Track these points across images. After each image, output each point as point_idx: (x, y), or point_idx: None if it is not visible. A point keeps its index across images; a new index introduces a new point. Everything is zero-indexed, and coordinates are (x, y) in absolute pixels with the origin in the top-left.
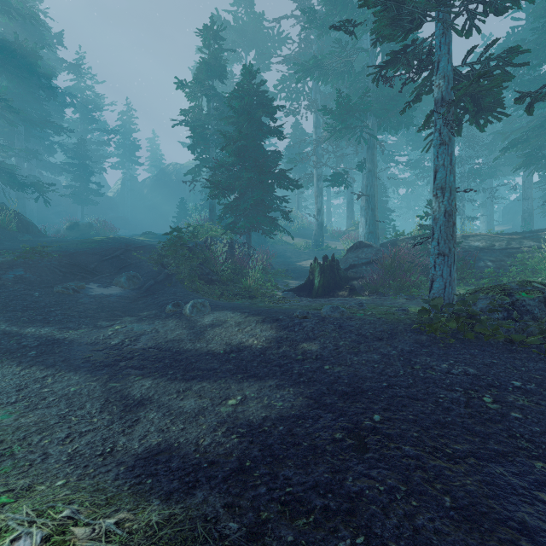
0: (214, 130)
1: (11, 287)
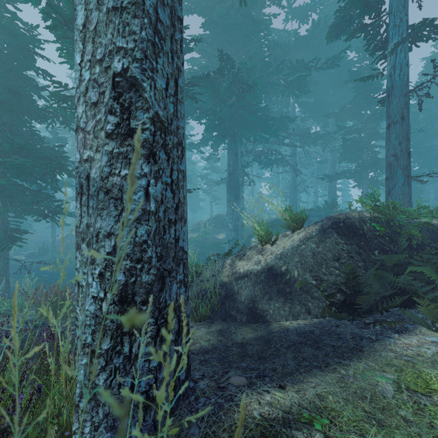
0: None
1: None
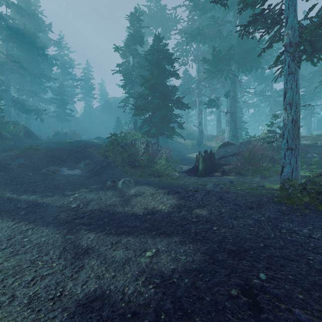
0: (137, 75)
1: (16, 169)
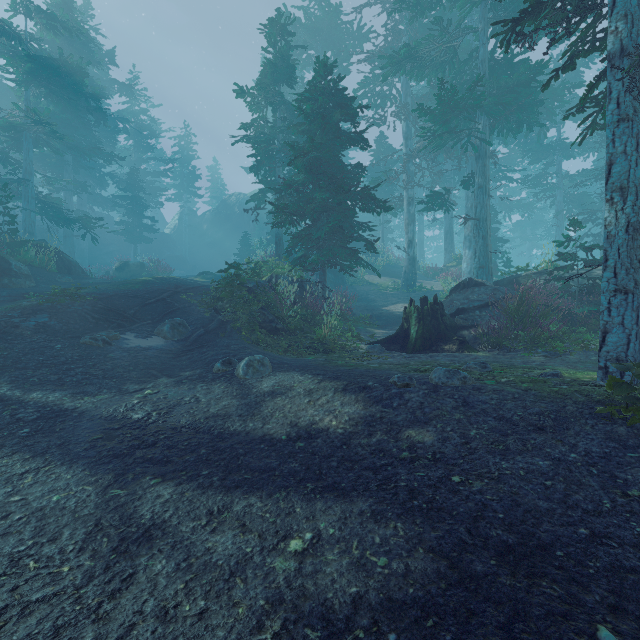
0: (281, 145)
1: (29, 337)
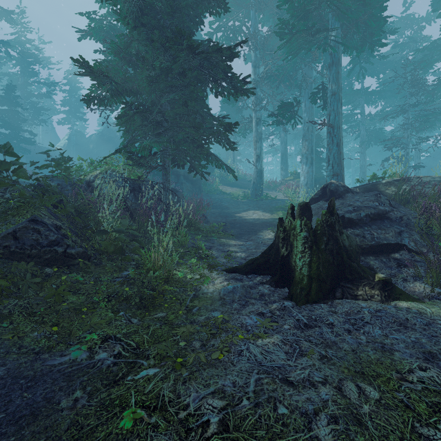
0: None
1: None
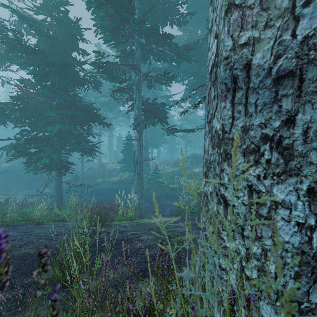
0: None
1: None
